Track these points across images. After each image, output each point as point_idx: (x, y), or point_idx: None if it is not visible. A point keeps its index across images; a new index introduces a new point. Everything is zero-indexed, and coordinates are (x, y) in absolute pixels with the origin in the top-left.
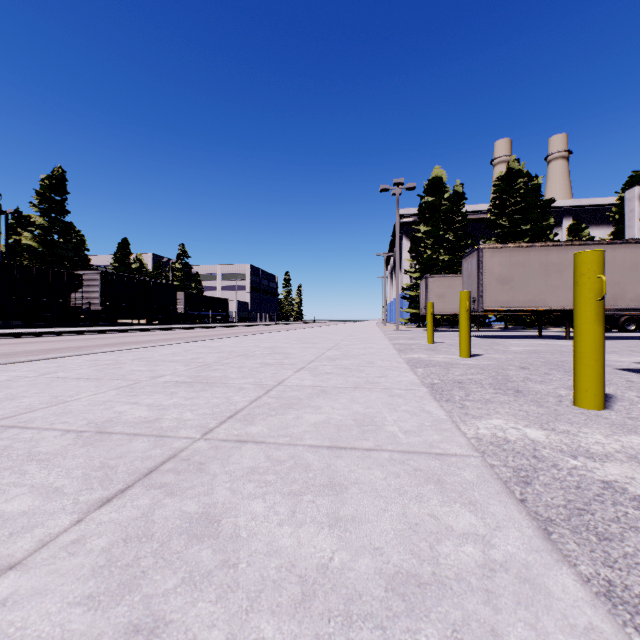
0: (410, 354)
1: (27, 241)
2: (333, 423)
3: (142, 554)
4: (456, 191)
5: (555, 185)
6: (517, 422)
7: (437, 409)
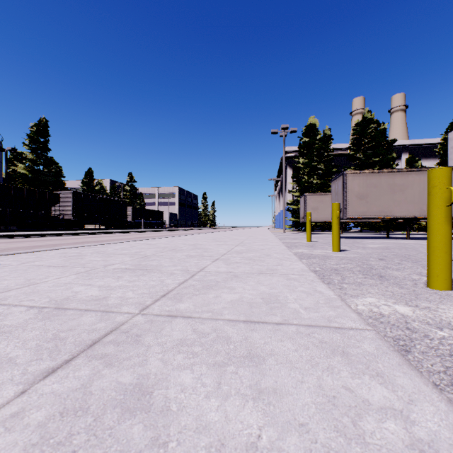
0: (295, 249)
1: (21, 170)
2: (245, 301)
3: (75, 430)
4: (325, 134)
5: (396, 130)
6: (387, 300)
7: (327, 290)
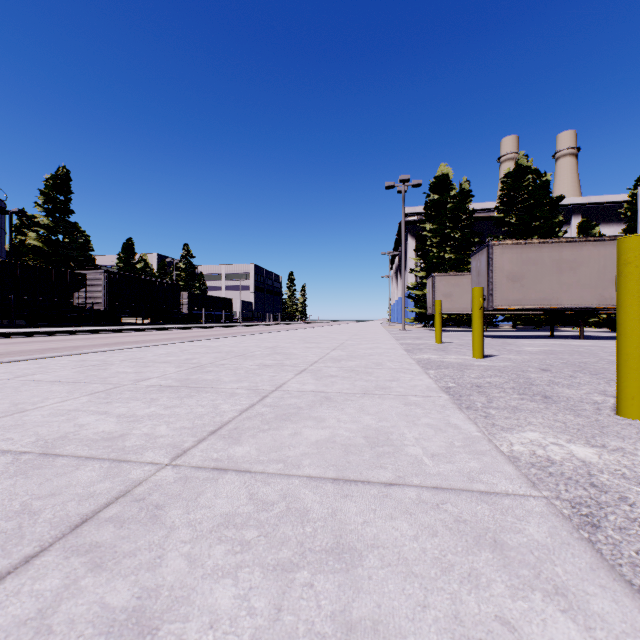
0: (419, 354)
1: (32, 241)
2: (339, 442)
3: None
4: (463, 188)
5: (563, 182)
6: (557, 436)
7: (465, 422)
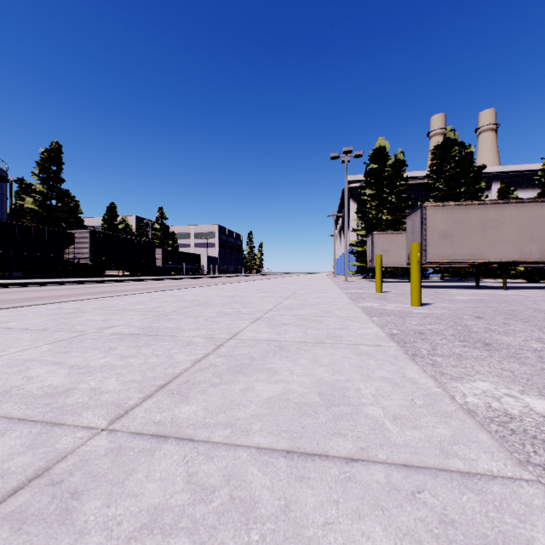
0: (362, 303)
1: (29, 205)
2: (292, 400)
3: None
4: (398, 159)
5: (484, 154)
6: (508, 386)
7: (422, 376)
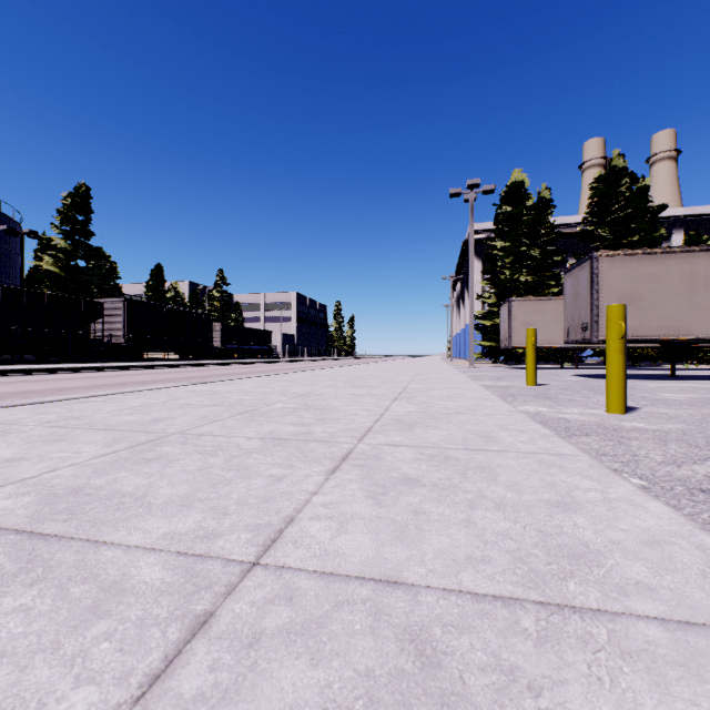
0: (518, 405)
1: (48, 266)
2: None
3: None
4: (542, 197)
5: (660, 192)
6: None
7: None
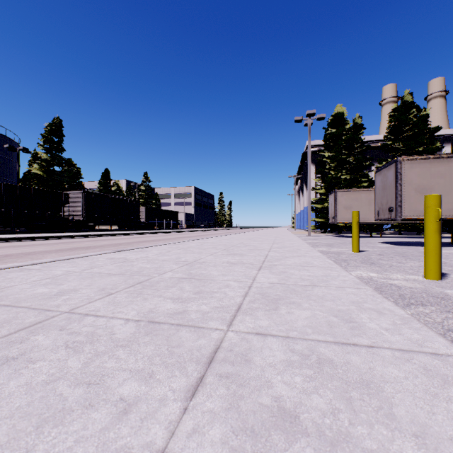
0: (352, 270)
1: (35, 171)
2: None
3: None
4: (356, 123)
5: (434, 119)
6: None
7: None
